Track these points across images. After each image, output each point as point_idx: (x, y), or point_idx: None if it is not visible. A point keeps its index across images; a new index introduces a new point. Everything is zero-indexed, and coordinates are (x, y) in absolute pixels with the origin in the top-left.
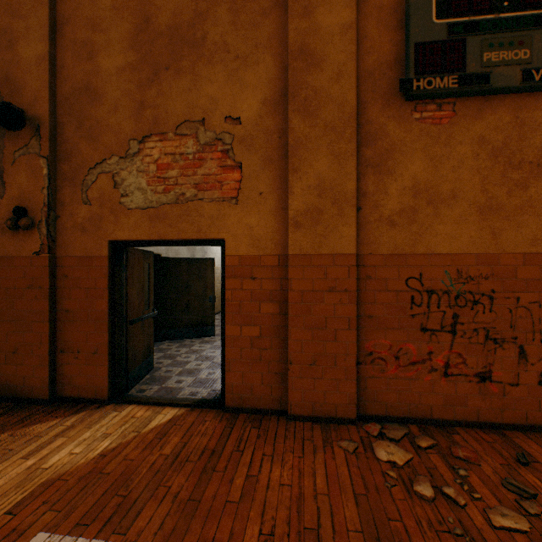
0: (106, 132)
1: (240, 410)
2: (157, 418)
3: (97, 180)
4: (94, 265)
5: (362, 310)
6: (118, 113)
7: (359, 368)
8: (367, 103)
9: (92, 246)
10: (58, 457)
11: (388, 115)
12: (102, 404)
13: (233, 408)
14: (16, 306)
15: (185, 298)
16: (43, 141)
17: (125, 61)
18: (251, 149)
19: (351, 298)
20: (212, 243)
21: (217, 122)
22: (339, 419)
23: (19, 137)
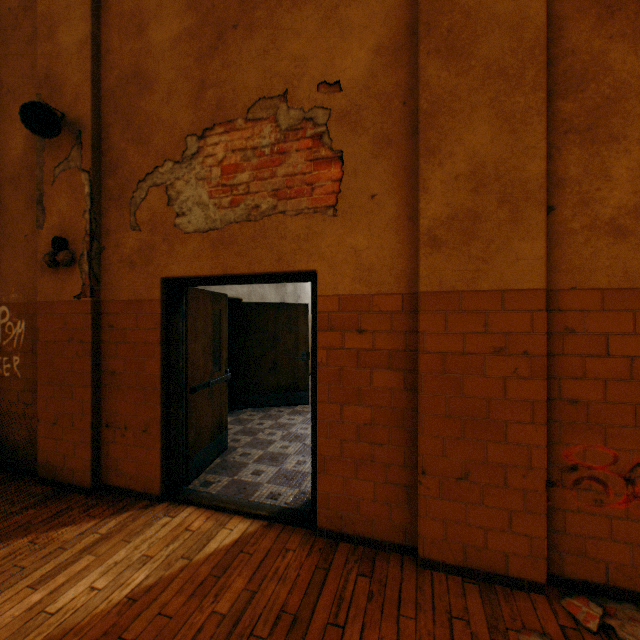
0: (157, 130)
1: (340, 536)
2: (219, 536)
3: (147, 197)
4: (143, 312)
5: (557, 389)
6: (173, 101)
7: (550, 492)
8: (567, 19)
9: (141, 287)
10: (73, 593)
11: (610, 33)
12: (153, 501)
13: (329, 532)
14: (56, 364)
15: (271, 355)
16: (85, 151)
17: (181, 27)
18: (358, 127)
19: (537, 368)
20: (298, 278)
21: (305, 93)
22: (512, 580)
23: (59, 149)
